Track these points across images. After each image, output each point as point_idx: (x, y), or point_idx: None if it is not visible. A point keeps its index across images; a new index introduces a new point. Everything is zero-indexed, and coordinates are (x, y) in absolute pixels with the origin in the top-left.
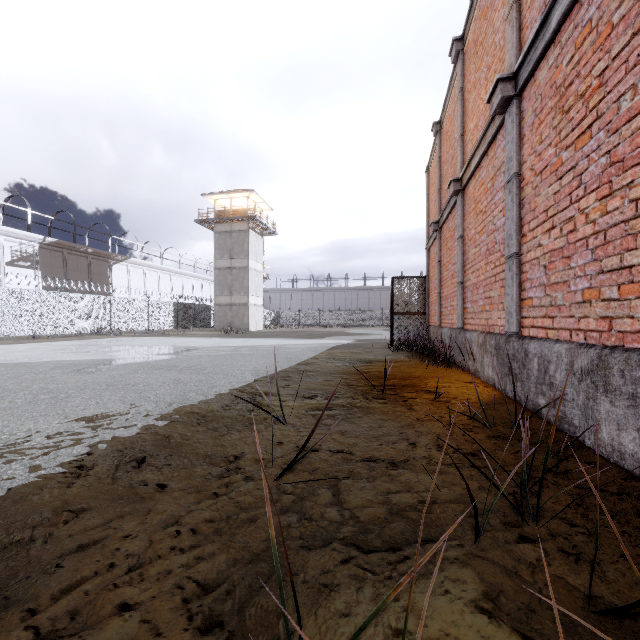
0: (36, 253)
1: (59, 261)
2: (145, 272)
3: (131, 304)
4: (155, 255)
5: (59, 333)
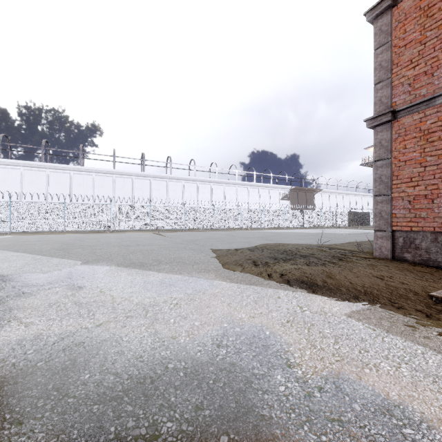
0: (288, 193)
1: (295, 196)
2: (329, 196)
3: (328, 214)
4: (333, 185)
5: (303, 226)
